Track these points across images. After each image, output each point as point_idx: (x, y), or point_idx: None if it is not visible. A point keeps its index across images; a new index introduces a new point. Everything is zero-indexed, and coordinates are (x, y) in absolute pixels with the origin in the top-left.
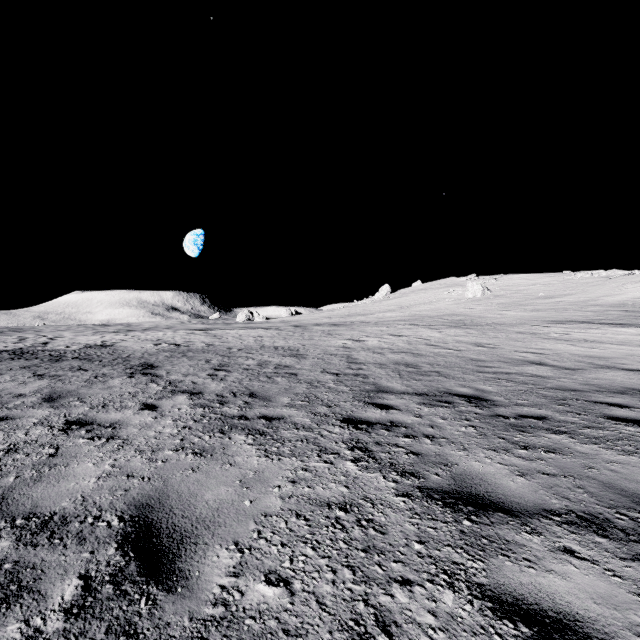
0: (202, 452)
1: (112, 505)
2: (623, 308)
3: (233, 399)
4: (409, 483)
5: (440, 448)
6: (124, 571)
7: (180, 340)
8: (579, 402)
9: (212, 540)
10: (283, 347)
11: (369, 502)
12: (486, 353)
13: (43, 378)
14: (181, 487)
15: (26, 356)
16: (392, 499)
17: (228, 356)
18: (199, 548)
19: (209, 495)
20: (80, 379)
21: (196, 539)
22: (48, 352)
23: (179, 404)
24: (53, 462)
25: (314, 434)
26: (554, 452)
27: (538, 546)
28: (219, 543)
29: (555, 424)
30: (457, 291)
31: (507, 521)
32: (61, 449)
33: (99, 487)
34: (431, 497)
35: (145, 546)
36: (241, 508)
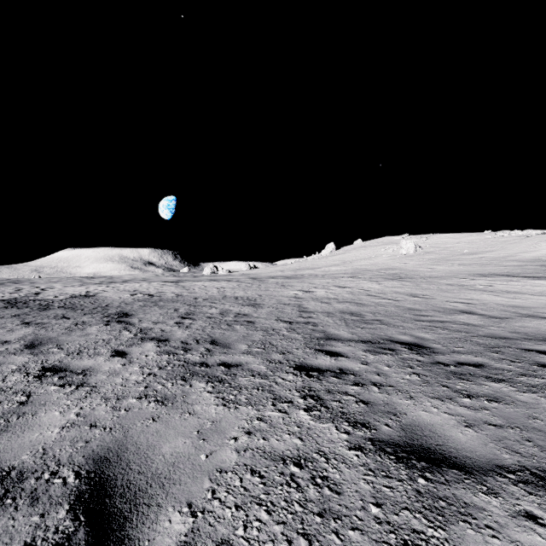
0: (164, 400)
1: (71, 459)
2: (538, 263)
3: (196, 346)
4: (361, 435)
5: (388, 396)
6: (71, 539)
7: (153, 291)
8: (511, 350)
9: (165, 501)
10: (242, 297)
11: (323, 456)
12: (421, 303)
13: (29, 326)
14: (140, 438)
15: (18, 305)
16: (345, 453)
17: (194, 305)
18: (151, 511)
19: (166, 447)
20: (62, 327)
21: (149, 499)
22: (38, 301)
23: (147, 351)
24: (22, 410)
25: (269, 381)
26: (496, 401)
27: (498, 510)
28: (172, 504)
29: (492, 372)
30: (393, 248)
31: (462, 479)
32: (32, 397)
33: (61, 438)
34: (383, 451)
35: (97, 508)
36: (197, 463)
